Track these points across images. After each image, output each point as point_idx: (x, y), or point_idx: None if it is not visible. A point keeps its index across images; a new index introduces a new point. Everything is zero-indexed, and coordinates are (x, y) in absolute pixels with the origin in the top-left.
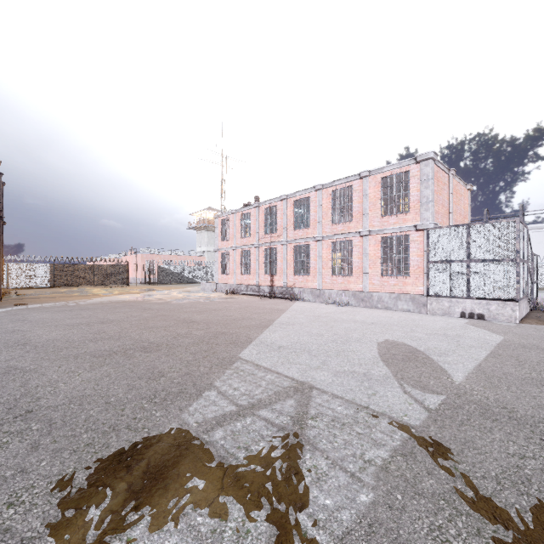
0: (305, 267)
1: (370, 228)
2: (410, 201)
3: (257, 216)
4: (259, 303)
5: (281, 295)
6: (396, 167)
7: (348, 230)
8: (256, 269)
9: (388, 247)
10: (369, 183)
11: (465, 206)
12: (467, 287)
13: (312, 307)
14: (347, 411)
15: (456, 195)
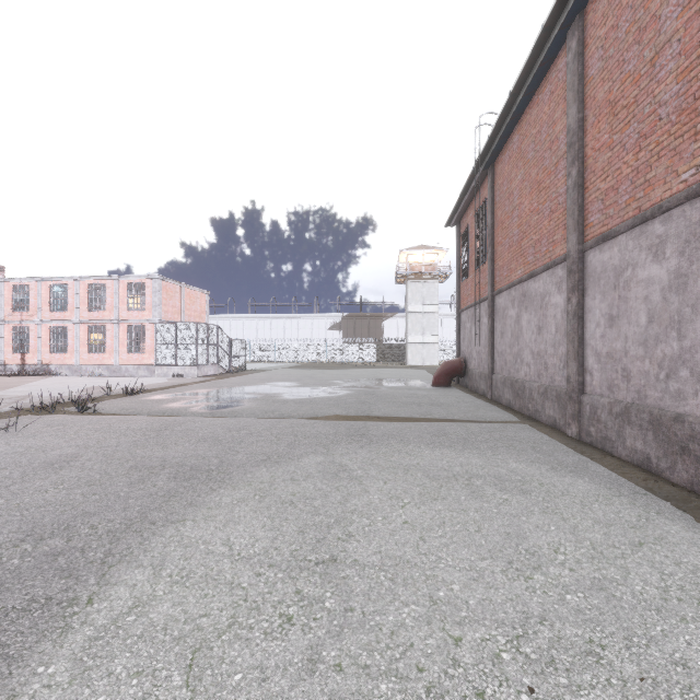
0: (63, 346)
1: (120, 318)
2: (146, 303)
3: (2, 291)
4: (6, 379)
5: (35, 372)
6: (138, 278)
7: (103, 318)
8: (1, 347)
9: (133, 333)
10: (119, 284)
11: (202, 306)
12: (175, 359)
13: (65, 378)
14: (46, 396)
15: (190, 299)
